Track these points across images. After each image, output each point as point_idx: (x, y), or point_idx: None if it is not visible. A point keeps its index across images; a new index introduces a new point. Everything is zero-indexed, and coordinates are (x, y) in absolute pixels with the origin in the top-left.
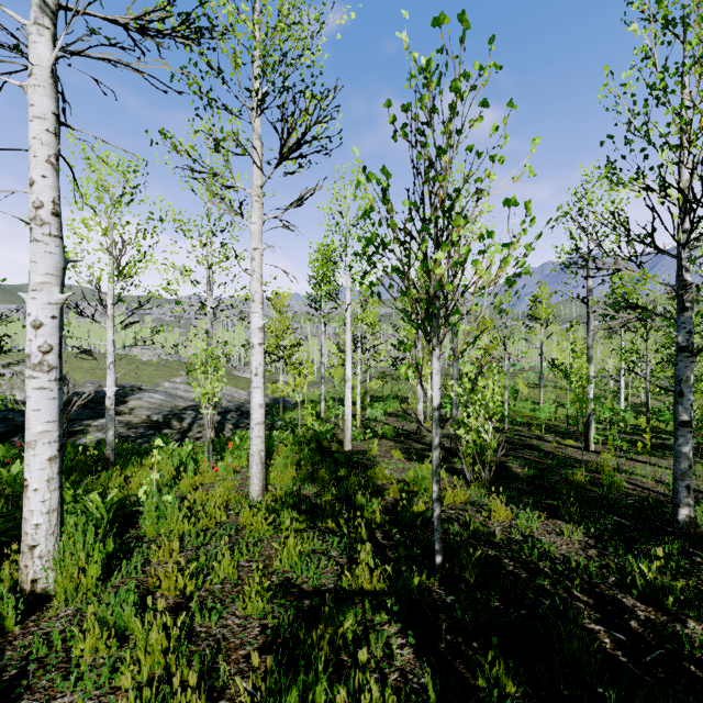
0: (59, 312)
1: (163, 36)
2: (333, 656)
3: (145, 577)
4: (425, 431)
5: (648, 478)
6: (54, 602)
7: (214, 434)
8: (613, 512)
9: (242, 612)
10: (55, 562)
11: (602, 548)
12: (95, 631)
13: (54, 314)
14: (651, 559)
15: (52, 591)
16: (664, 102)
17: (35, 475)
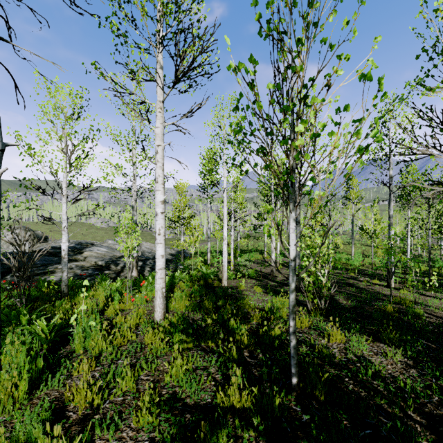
0: None
1: None
2: None
3: (65, 389)
4: (276, 273)
5: (438, 309)
6: None
7: (137, 274)
8: (420, 336)
9: (135, 424)
10: None
11: (420, 368)
12: None
13: None
14: None
15: None
16: None
17: None
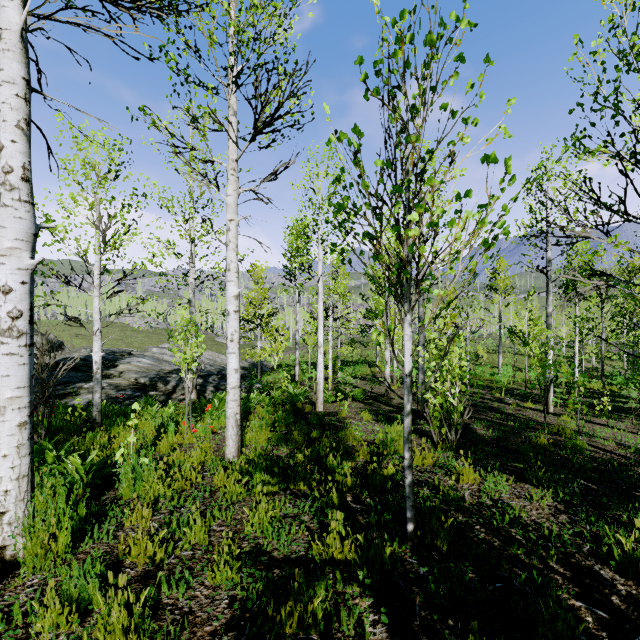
0: (30, 278)
1: (138, 9)
2: (302, 634)
3: (116, 542)
4: (392, 393)
5: (608, 440)
6: (22, 569)
7: (196, 396)
8: (579, 475)
9: (211, 582)
10: (24, 529)
11: (572, 514)
12: (56, 605)
13: (24, 280)
14: (624, 526)
15: (21, 557)
16: (635, 68)
17: (4, 441)
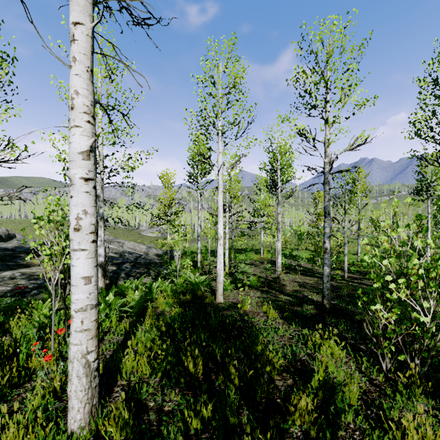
0: None
1: None
2: None
3: None
4: (281, 279)
5: None
6: None
7: (104, 284)
8: None
9: None
10: None
11: None
12: None
13: None
14: None
15: None
16: None
17: None
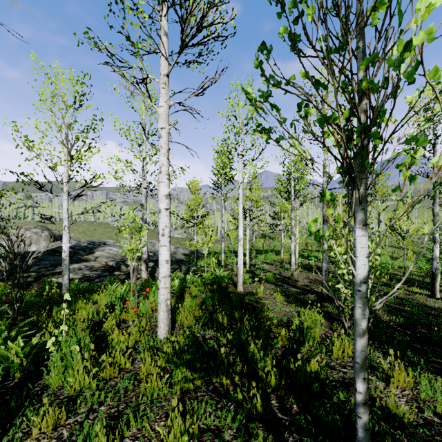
0: None
1: None
2: None
3: None
4: (296, 276)
5: None
6: None
7: (147, 276)
8: None
9: None
10: None
11: None
12: None
13: None
14: None
15: None
16: None
17: None
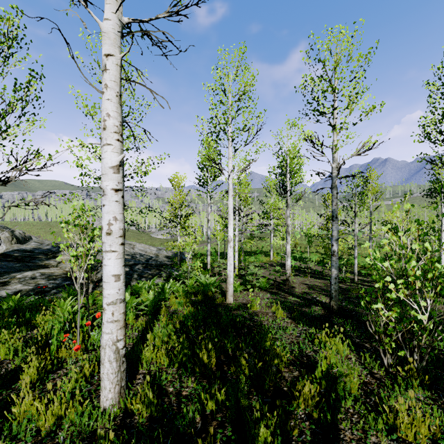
0: None
1: None
2: None
3: None
4: (291, 281)
5: None
6: None
7: None
8: None
9: None
10: None
11: None
12: None
13: None
14: None
15: None
16: None
17: None
